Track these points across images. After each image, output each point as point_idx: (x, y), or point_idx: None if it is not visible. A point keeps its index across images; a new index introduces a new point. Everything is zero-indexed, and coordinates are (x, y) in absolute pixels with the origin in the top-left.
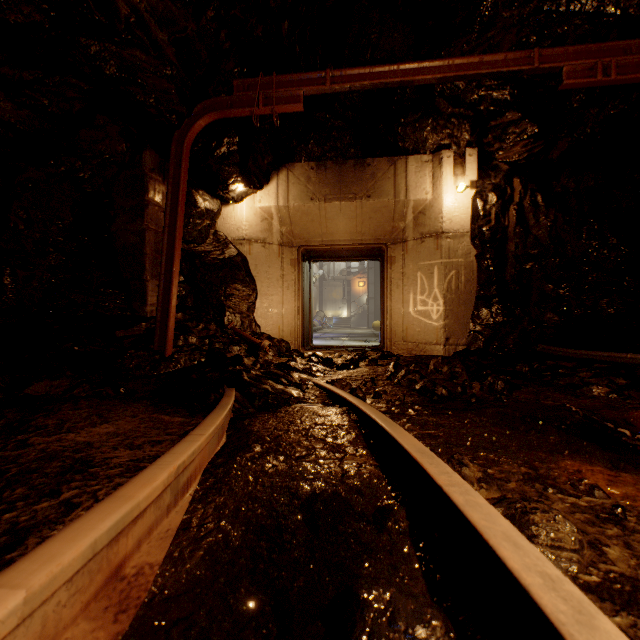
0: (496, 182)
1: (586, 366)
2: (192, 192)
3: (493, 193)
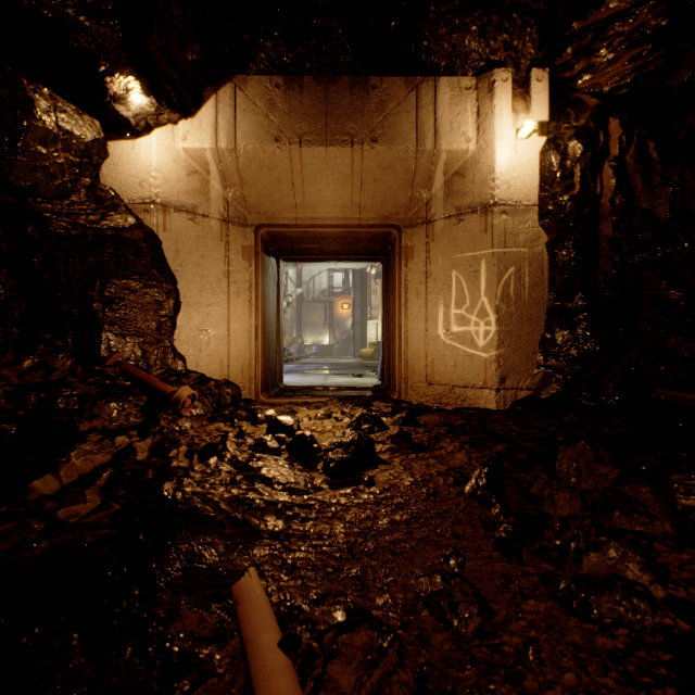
0: (580, 124)
1: None
2: (17, 79)
3: (577, 140)
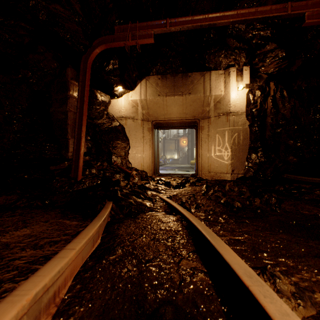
0: (260, 84)
1: (318, 187)
2: (94, 91)
3: (258, 90)
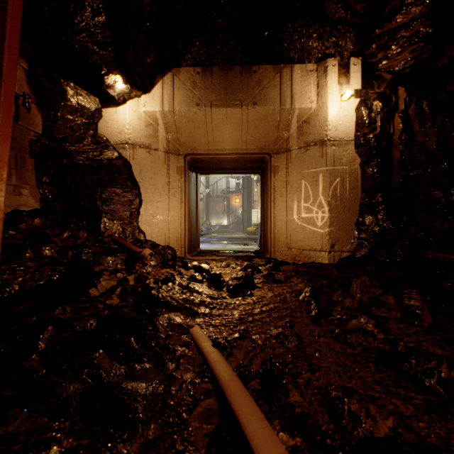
0: (380, 91)
1: None
2: (58, 80)
3: (378, 101)
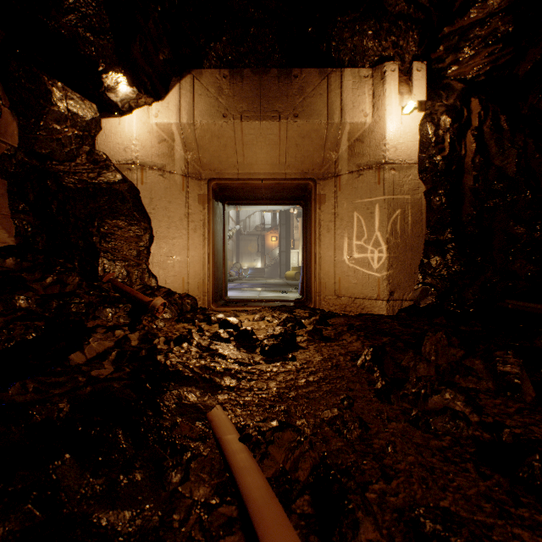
0: (449, 103)
1: None
2: (40, 77)
3: (447, 115)
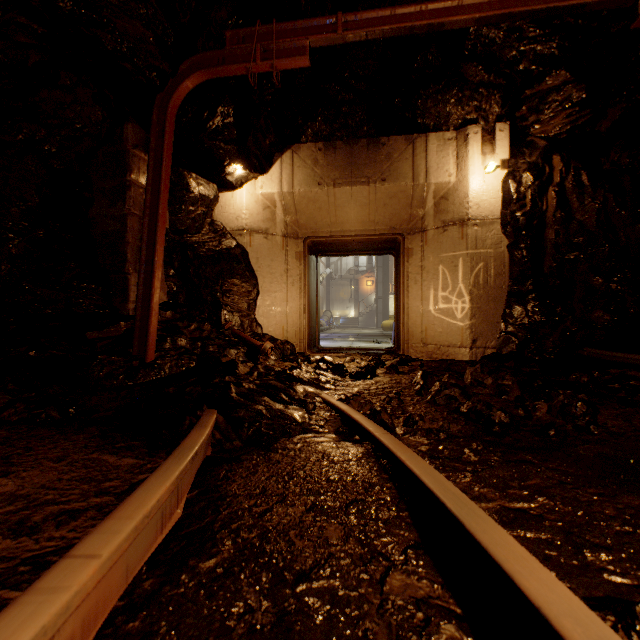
0: (532, 160)
1: None
2: (184, 174)
3: (528, 173)
